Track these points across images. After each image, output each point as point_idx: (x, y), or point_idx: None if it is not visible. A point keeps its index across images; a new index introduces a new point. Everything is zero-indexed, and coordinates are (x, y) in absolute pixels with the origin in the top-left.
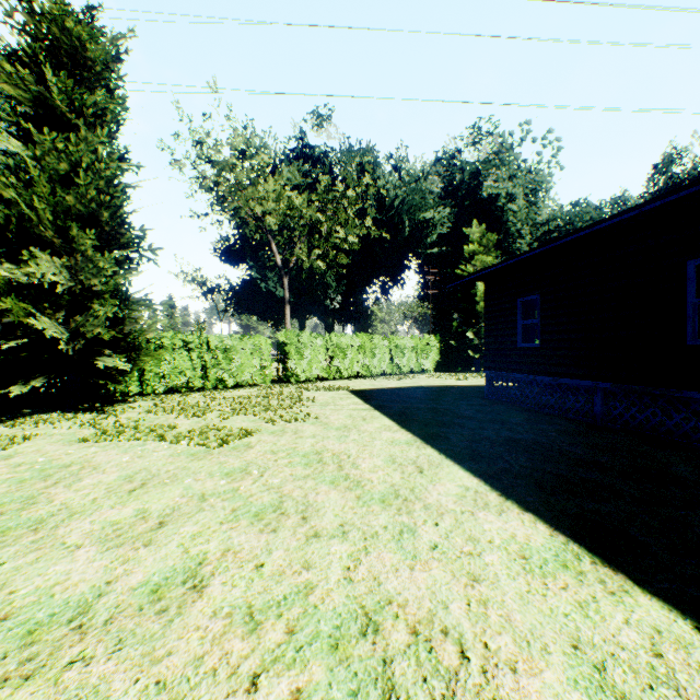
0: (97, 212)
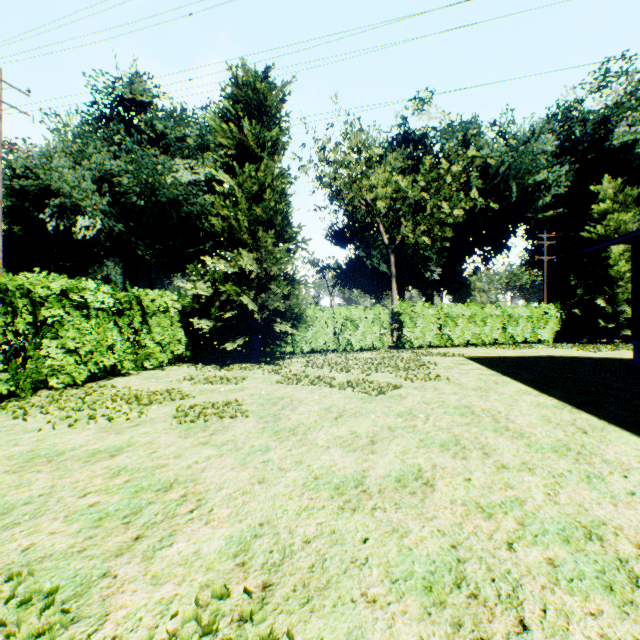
0: (272, 218)
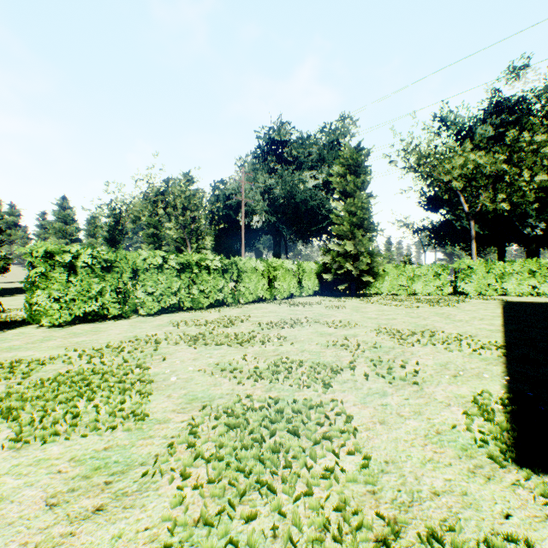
0: (362, 221)
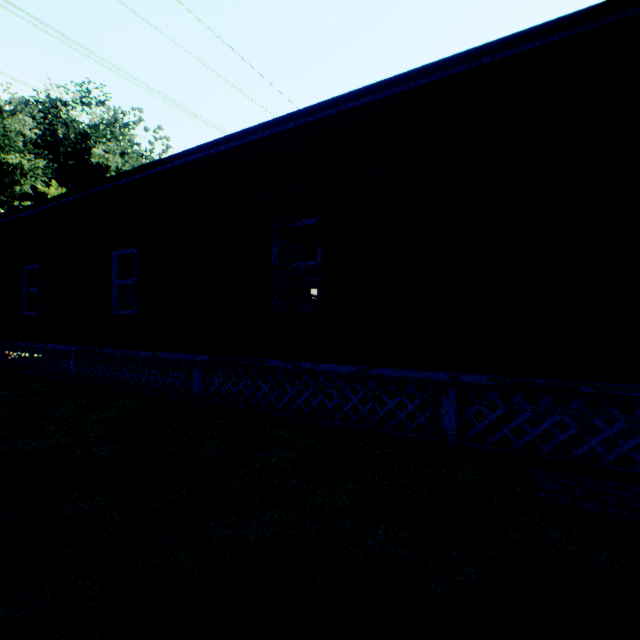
0: None
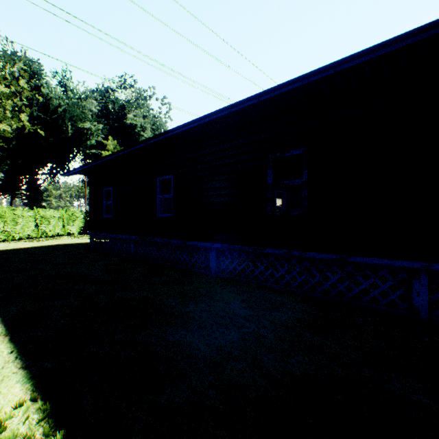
0: None
